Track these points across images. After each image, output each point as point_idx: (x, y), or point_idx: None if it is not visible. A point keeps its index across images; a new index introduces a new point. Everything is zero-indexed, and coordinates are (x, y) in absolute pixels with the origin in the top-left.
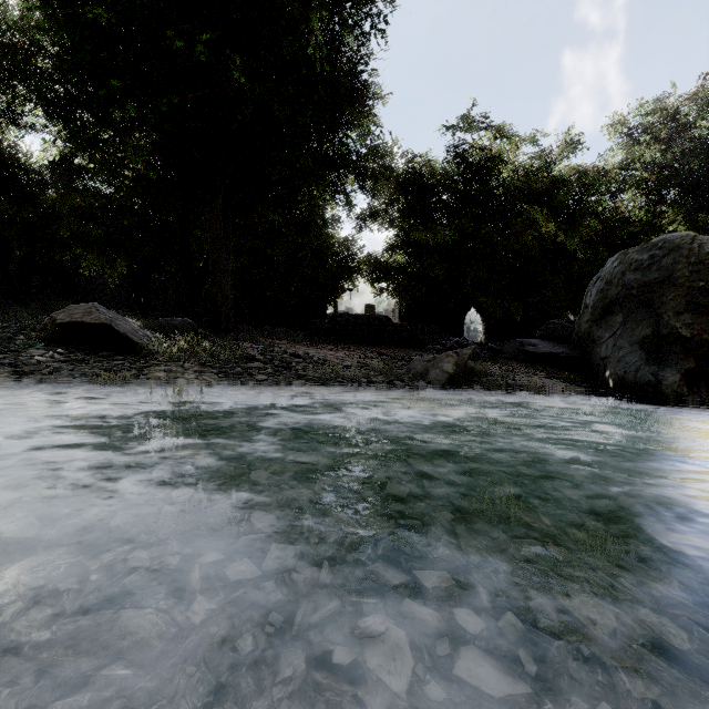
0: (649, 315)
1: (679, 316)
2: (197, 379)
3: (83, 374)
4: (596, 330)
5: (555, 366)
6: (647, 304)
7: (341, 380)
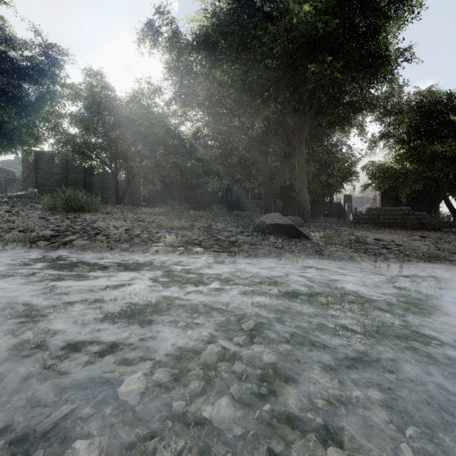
0: None
1: None
2: (361, 256)
3: (312, 253)
4: None
5: None
6: None
7: (439, 259)
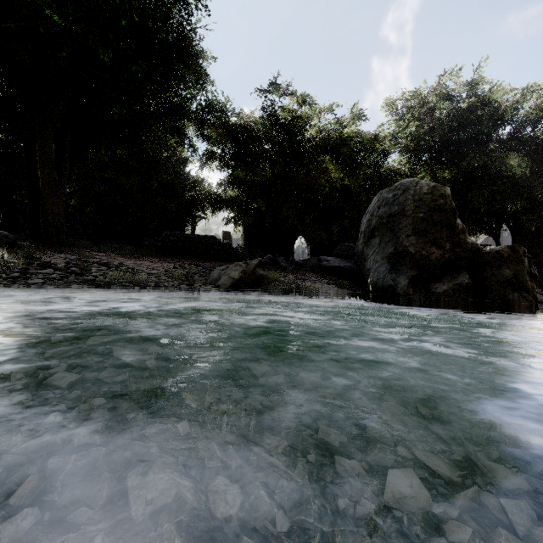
0: (393, 237)
1: (408, 238)
2: None
3: None
4: (366, 249)
5: (341, 276)
6: (392, 229)
7: (127, 284)
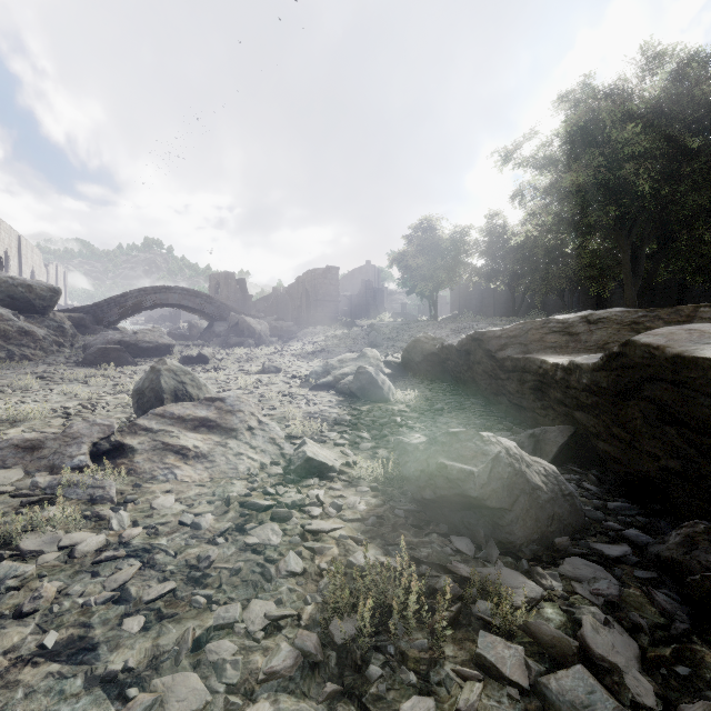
0: None
1: None
2: None
3: None
4: None
5: None
6: None
7: None
